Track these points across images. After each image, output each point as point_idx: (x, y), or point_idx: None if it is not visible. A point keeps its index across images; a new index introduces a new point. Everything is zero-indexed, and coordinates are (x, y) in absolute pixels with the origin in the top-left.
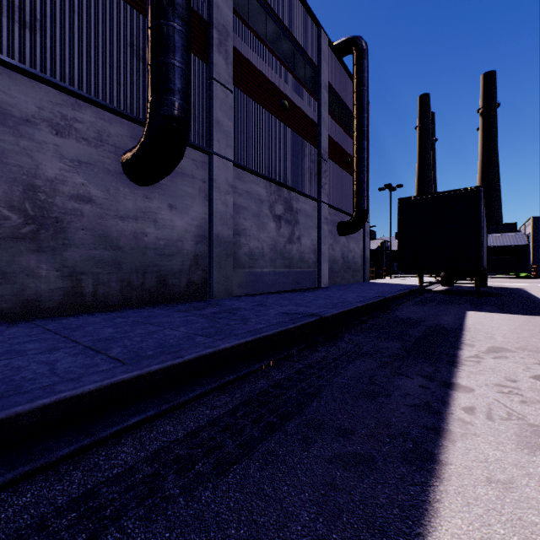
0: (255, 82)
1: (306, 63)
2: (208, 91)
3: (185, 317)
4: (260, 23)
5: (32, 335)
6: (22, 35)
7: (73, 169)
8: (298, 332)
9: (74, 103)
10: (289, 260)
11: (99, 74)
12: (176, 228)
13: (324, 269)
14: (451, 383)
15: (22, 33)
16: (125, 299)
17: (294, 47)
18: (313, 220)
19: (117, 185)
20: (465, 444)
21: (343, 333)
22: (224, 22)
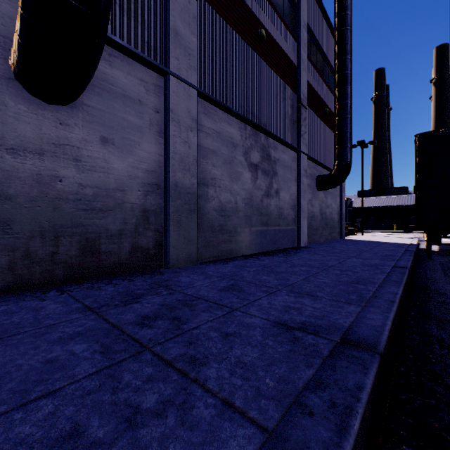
0: None
1: None
2: None
3: (64, 344)
4: None
5: None
6: None
7: None
8: None
9: None
10: (267, 216)
11: None
12: (114, 171)
13: (303, 226)
14: None
15: None
16: (18, 278)
17: None
18: (292, 172)
19: (2, 96)
20: None
21: None
22: None
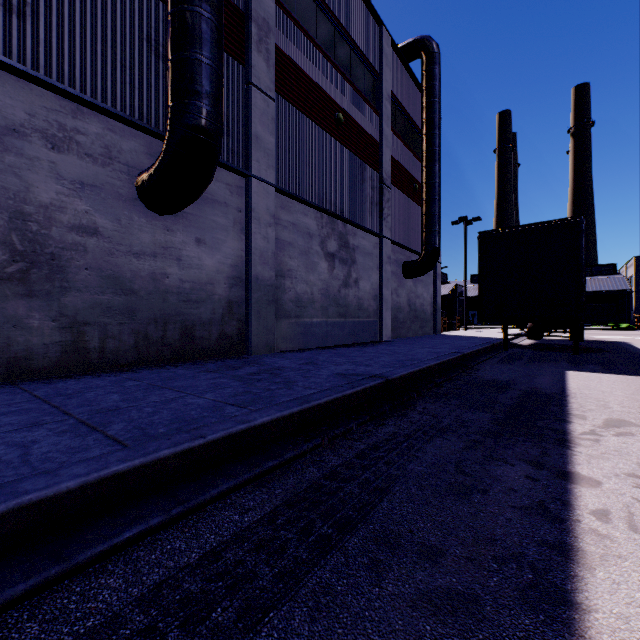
0: (303, 89)
1: (365, 69)
2: (245, 99)
3: (214, 380)
4: (309, 17)
5: (13, 404)
6: (7, 21)
7: (74, 192)
8: (357, 400)
9: (75, 110)
10: (345, 308)
11: (108, 74)
12: (205, 267)
13: (387, 319)
14: (568, 472)
15: (7, 19)
16: (140, 356)
17: (351, 49)
18: (373, 259)
19: (131, 213)
20: (609, 573)
21: (415, 400)
22: (265, 14)
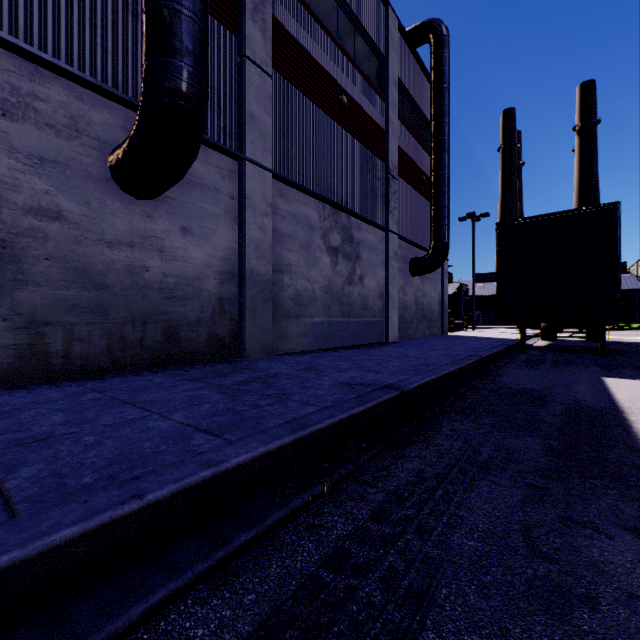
0: (303, 68)
1: (370, 51)
2: (239, 74)
3: (193, 391)
4: None
5: None
6: None
7: (31, 169)
8: (368, 419)
9: (33, 71)
10: (349, 306)
11: (74, 33)
12: (192, 260)
13: (393, 319)
14: None
15: None
16: (114, 360)
17: (355, 28)
18: (379, 255)
19: (102, 196)
20: None
21: (438, 418)
22: None
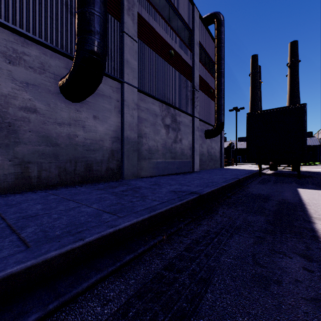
0: (152, 37)
1: (185, 28)
2: (121, 40)
3: (100, 195)
4: None
5: None
6: None
7: (22, 88)
8: (183, 207)
9: (23, 41)
10: (174, 154)
11: (42, 23)
12: (99, 132)
13: (196, 160)
14: None
15: None
16: (61, 180)
17: (178, 17)
18: (189, 128)
19: (56, 101)
20: None
21: (217, 207)
22: None
